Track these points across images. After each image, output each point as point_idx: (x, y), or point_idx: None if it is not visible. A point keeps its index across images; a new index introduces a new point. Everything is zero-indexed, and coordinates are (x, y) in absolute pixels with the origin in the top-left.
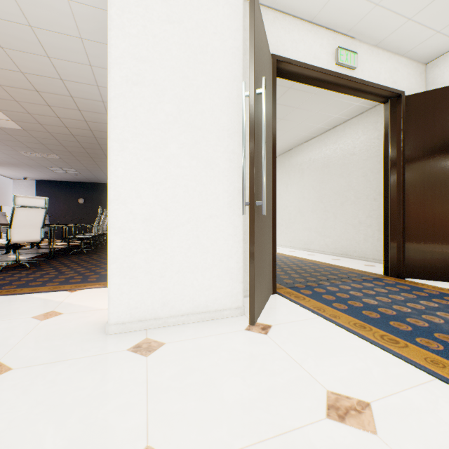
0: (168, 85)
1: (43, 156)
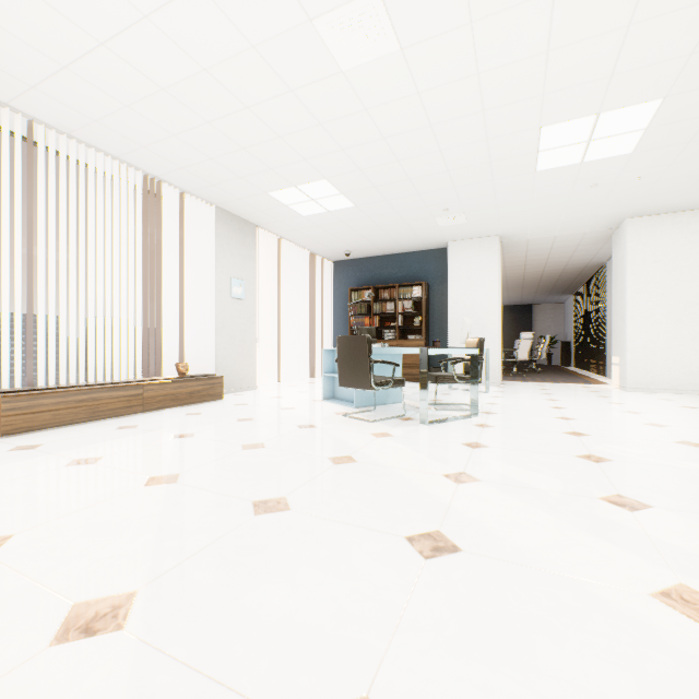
0: (654, 290)
1: None
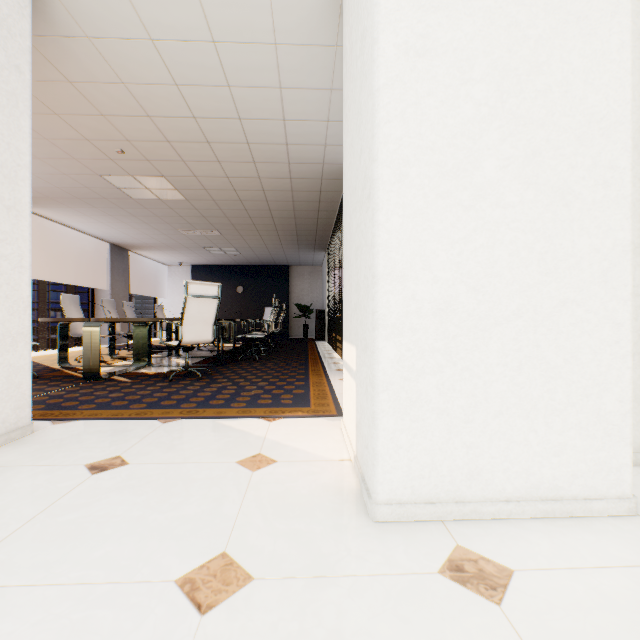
0: (479, 46)
1: (203, 234)
